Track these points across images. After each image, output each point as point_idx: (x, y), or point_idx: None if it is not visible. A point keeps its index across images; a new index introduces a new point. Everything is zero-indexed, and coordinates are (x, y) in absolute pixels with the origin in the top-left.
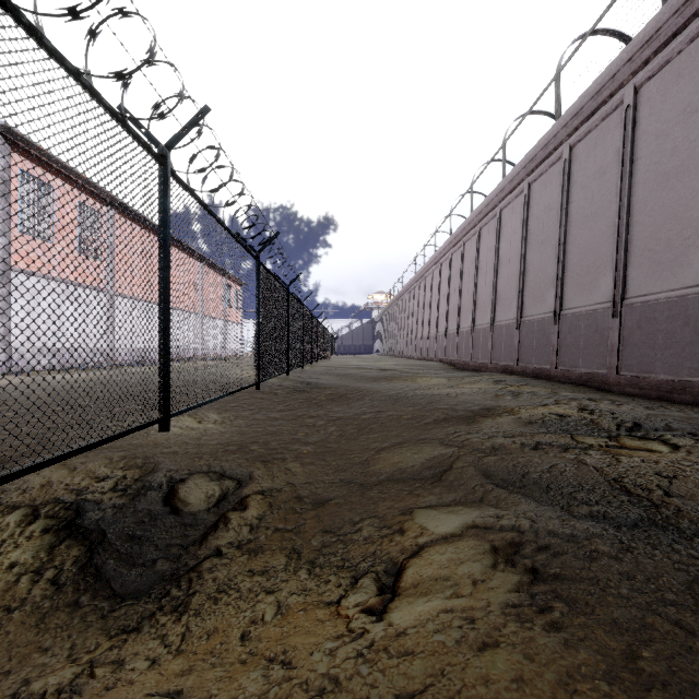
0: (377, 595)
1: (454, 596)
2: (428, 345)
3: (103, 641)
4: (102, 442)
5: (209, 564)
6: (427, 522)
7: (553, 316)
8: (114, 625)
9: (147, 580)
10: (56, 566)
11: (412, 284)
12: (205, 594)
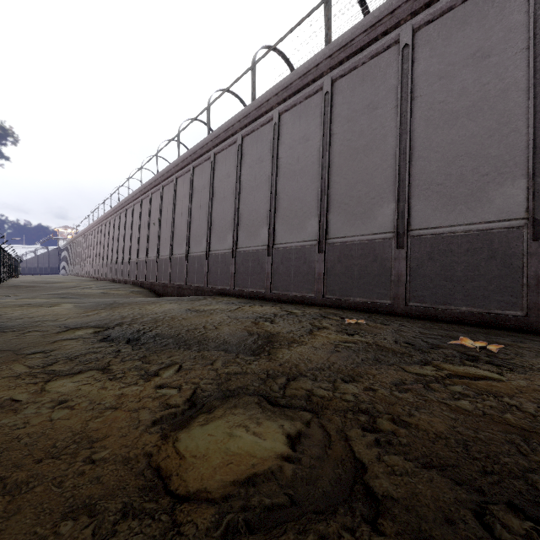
0: None
1: None
2: (90, 269)
3: None
4: None
5: None
6: None
7: (116, 262)
8: None
9: None
10: None
11: (84, 233)
12: None
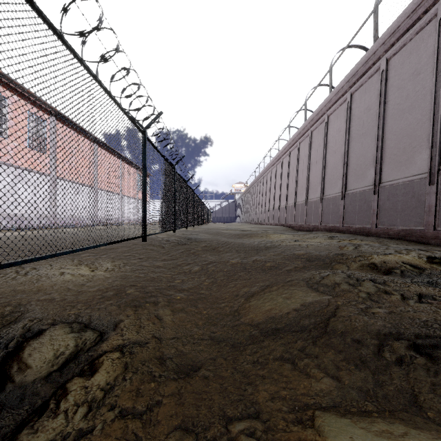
0: None
1: None
2: (273, 215)
3: None
4: None
5: None
6: None
7: (373, 188)
8: None
9: None
10: None
11: (262, 175)
12: None
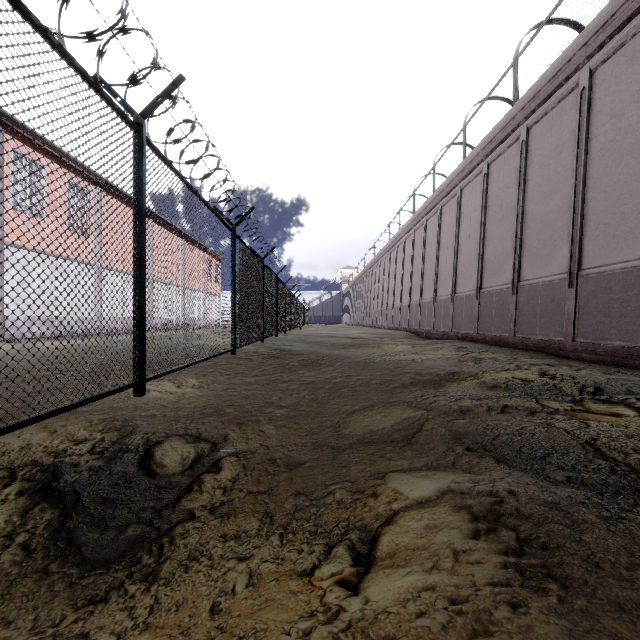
0: (351, 566)
1: (435, 571)
2: (393, 315)
3: (68, 612)
4: (72, 407)
5: (181, 528)
6: (401, 487)
7: (511, 287)
8: (81, 594)
9: (119, 545)
10: (28, 530)
11: (378, 259)
12: (176, 561)
